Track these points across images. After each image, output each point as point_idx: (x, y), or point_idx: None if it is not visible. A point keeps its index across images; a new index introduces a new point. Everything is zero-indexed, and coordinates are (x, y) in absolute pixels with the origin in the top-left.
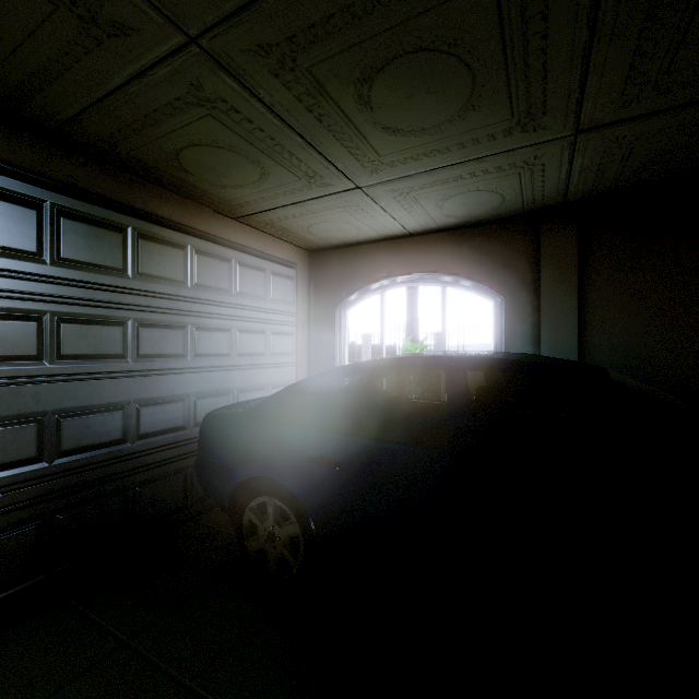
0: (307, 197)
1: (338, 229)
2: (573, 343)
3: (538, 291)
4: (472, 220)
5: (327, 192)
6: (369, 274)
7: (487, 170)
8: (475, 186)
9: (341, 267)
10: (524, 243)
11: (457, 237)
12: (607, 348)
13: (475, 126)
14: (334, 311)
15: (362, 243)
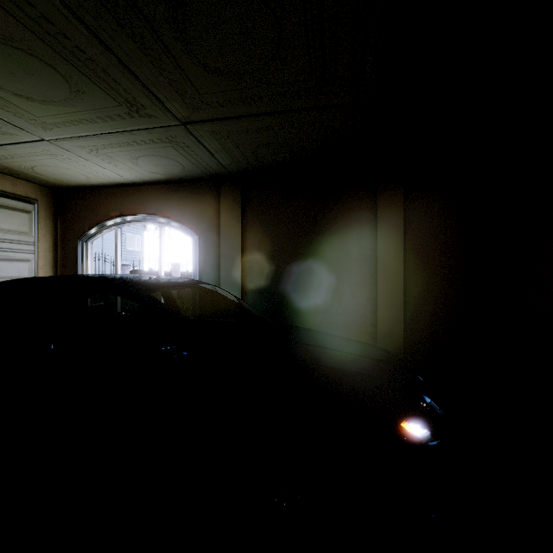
0: (1, 141)
1: (64, 173)
2: (239, 269)
3: (220, 232)
4: (175, 177)
5: (18, 140)
6: (106, 213)
7: (145, 141)
8: (149, 152)
9: (83, 205)
10: (212, 197)
11: (169, 189)
12: (259, 273)
13: (98, 106)
14: (78, 242)
15: (100, 186)
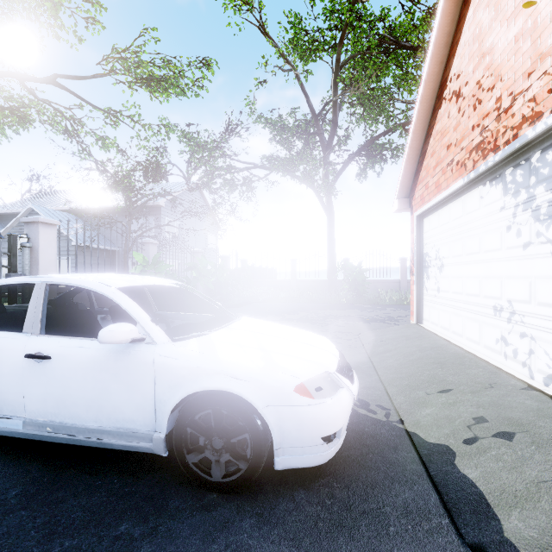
0: None
1: None
2: None
3: None
4: None
5: None
6: None
7: None
8: None
9: None
10: None
11: None
12: None
13: None
14: None
15: None
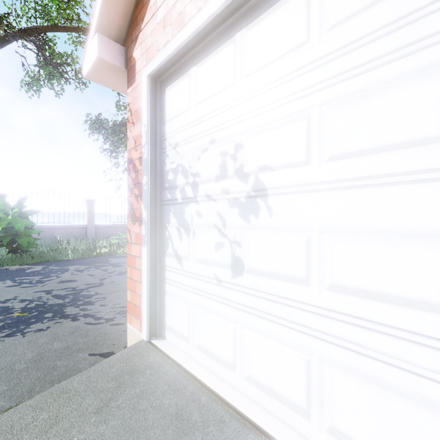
0: None
1: None
2: None
3: None
4: None
5: None
6: None
7: None
8: None
9: None
10: None
11: None
12: None
13: None
14: None
15: None
